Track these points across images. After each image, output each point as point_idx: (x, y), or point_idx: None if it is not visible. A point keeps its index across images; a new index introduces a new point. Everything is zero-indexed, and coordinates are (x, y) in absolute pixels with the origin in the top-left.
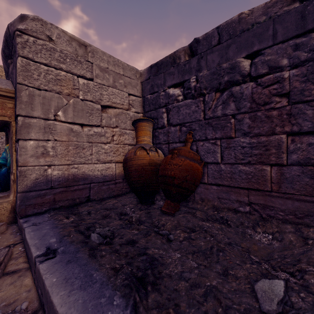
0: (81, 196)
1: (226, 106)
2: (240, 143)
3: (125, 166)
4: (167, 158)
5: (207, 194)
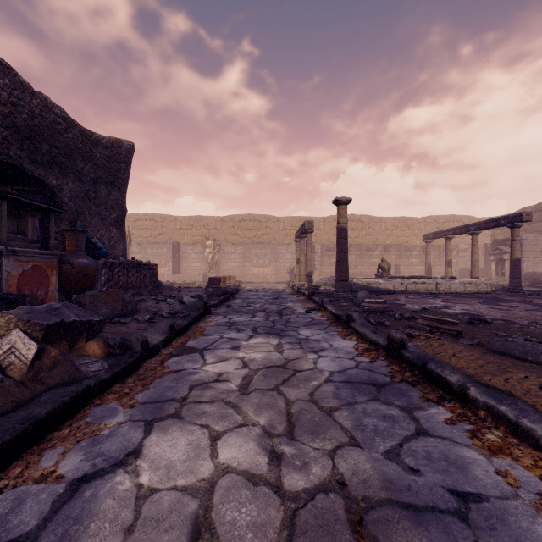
0: (535, 277)
1: None
2: None
3: None
4: None
5: None
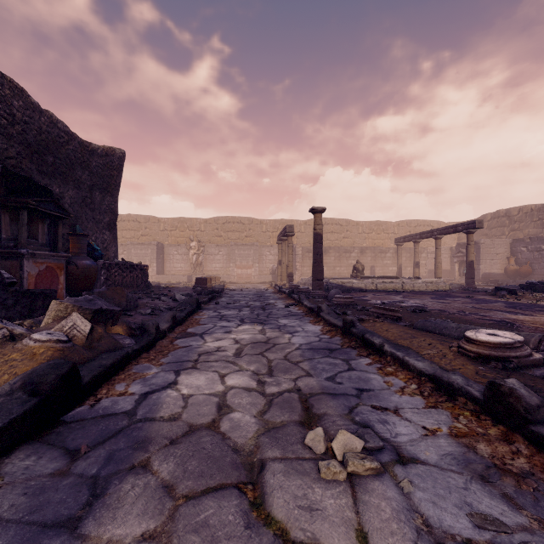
0: (491, 277)
1: (539, 256)
2: (542, 264)
3: (505, 270)
4: (520, 268)
5: (534, 277)
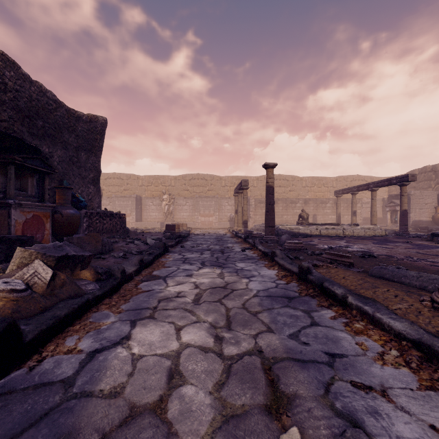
0: (420, 224)
1: None
2: None
3: (433, 218)
4: None
5: None
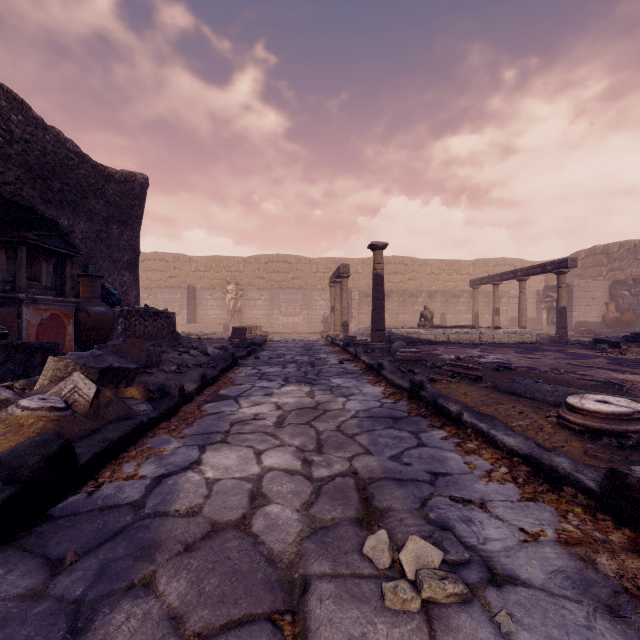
0: (586, 327)
1: None
2: None
3: (603, 318)
4: (621, 315)
5: (639, 326)
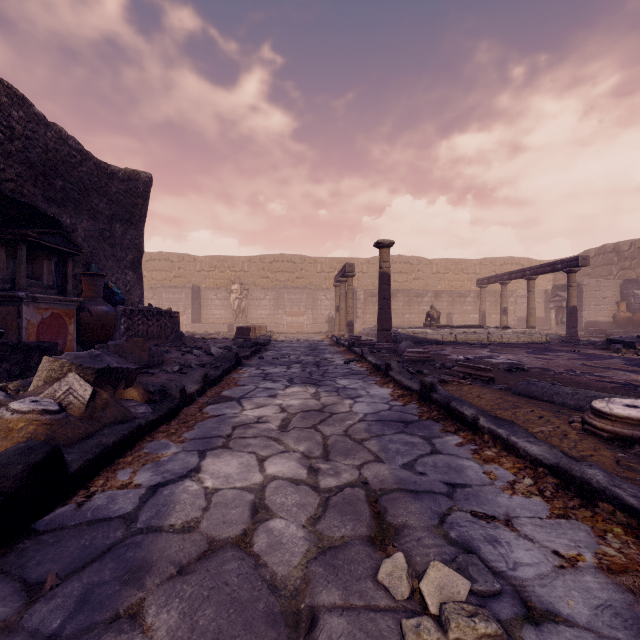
0: (597, 327)
1: None
2: None
3: (614, 318)
4: (633, 315)
5: None
